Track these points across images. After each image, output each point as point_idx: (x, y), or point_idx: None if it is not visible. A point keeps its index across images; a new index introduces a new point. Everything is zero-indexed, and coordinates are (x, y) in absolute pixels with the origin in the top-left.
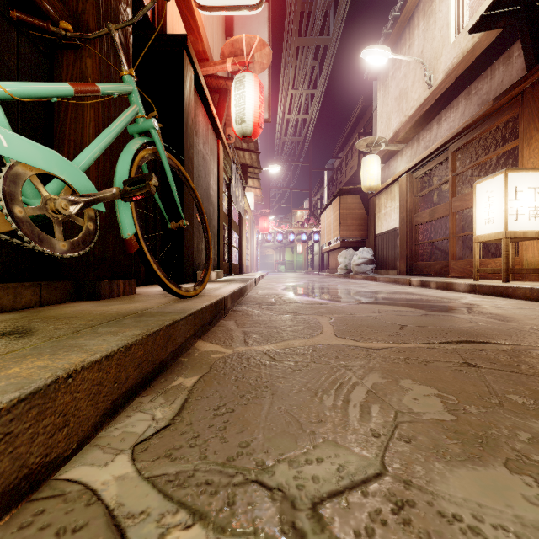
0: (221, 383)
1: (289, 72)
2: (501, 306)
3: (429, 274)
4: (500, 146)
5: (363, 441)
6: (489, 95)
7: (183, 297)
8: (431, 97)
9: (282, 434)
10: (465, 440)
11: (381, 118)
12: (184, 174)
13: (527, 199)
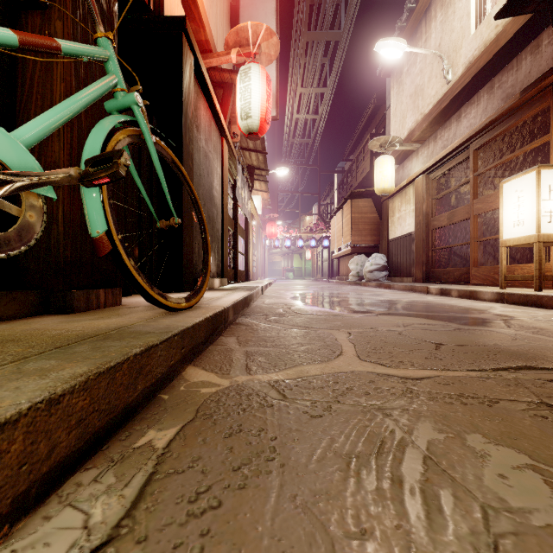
0: (208, 441)
1: (297, 69)
2: (540, 318)
3: (448, 281)
4: (524, 145)
5: None
6: (515, 88)
7: (173, 310)
8: (450, 92)
9: None
10: None
11: (394, 117)
12: (177, 165)
13: None
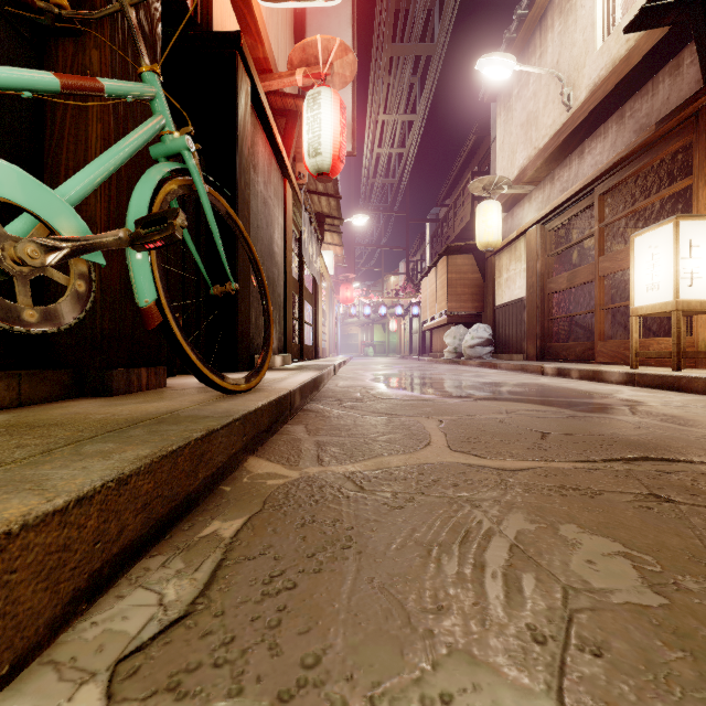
0: (279, 531)
1: (379, 91)
2: (675, 403)
3: (568, 359)
4: (663, 188)
5: (519, 653)
6: (650, 118)
7: (230, 393)
8: (570, 122)
9: (377, 636)
10: (696, 649)
11: (501, 151)
12: (233, 219)
13: (705, 256)
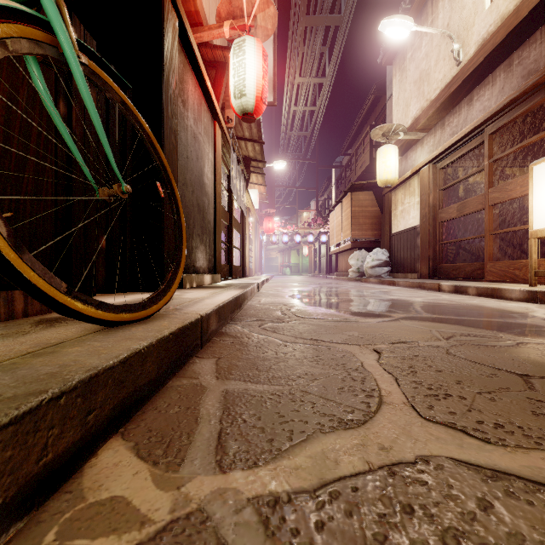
0: None
1: (295, 59)
2: None
3: (458, 277)
4: (542, 130)
5: None
6: (539, 63)
7: (112, 324)
8: (460, 74)
9: None
10: None
11: (397, 106)
12: (133, 114)
13: None
